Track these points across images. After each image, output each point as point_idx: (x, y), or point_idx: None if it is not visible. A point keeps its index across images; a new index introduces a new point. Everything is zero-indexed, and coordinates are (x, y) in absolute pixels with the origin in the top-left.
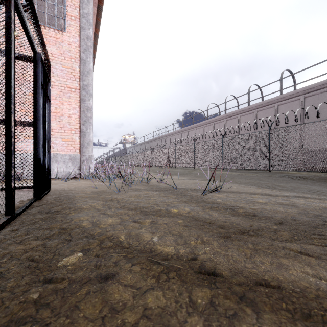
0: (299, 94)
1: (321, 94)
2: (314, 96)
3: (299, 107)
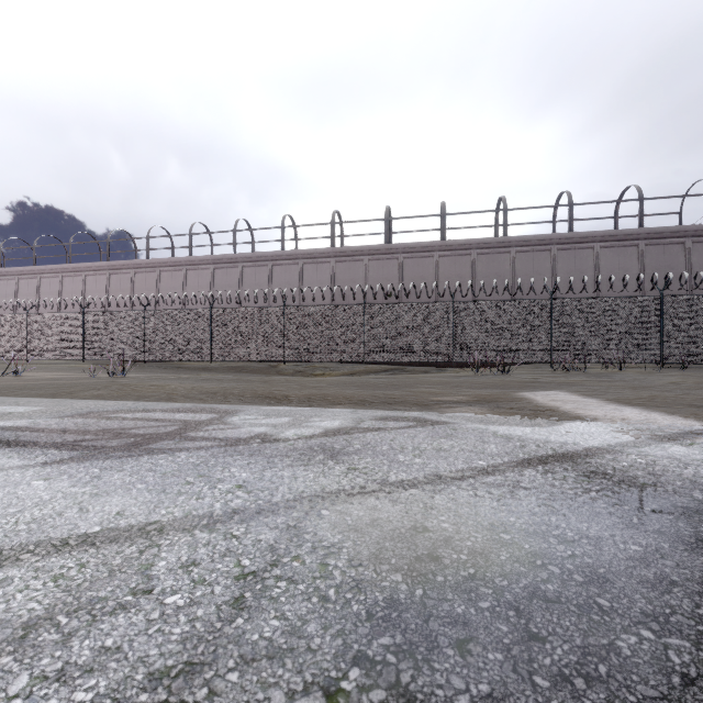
0: (209, 262)
1: (229, 269)
2: (224, 269)
3: (209, 279)
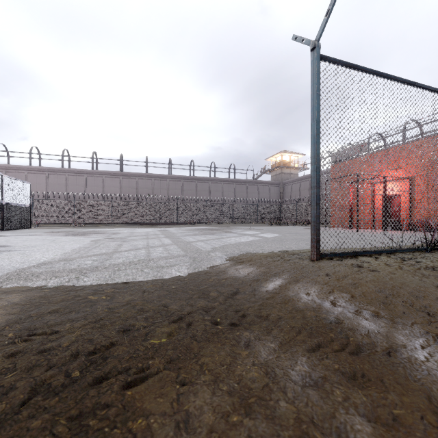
0: (45, 170)
1: (59, 175)
2: (55, 175)
3: (45, 179)
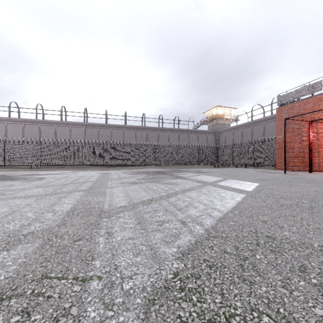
0: (21, 121)
1: (33, 125)
2: (30, 125)
3: (21, 129)
